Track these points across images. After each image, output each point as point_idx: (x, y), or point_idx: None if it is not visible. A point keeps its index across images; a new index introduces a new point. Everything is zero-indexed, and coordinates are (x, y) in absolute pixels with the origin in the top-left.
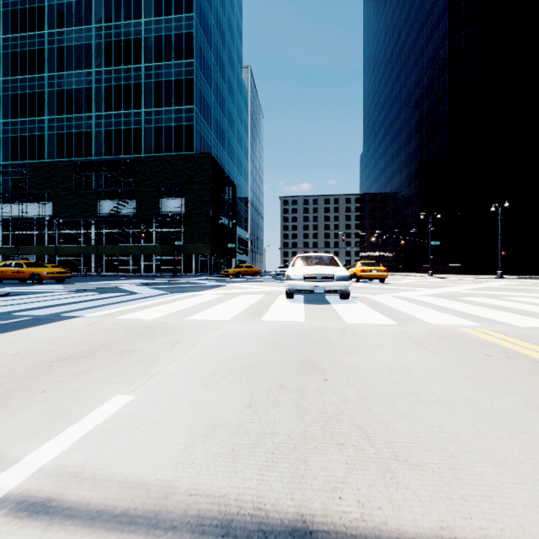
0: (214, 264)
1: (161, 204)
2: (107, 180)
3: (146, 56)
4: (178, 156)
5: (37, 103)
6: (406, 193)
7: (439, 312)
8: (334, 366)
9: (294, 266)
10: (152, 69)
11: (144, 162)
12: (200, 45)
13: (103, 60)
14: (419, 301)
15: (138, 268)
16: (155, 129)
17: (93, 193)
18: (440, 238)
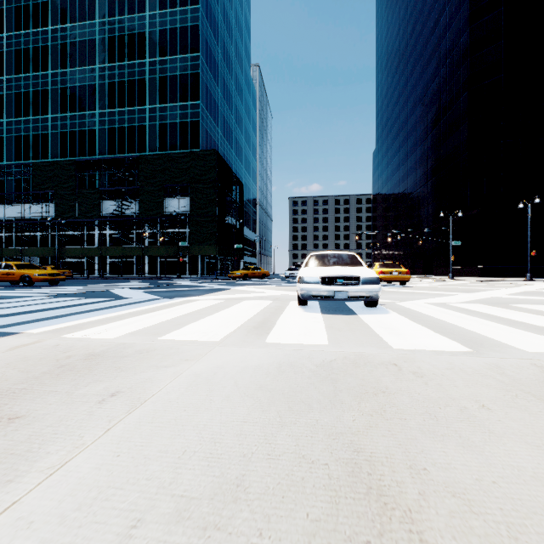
0: (220, 266)
1: (165, 203)
2: (111, 180)
3: (151, 51)
4: (183, 153)
5: (40, 101)
6: (422, 191)
7: (514, 329)
8: (432, 495)
9: (307, 266)
10: (157, 64)
11: (148, 160)
12: (207, 39)
13: (106, 56)
14: (468, 311)
15: (142, 270)
16: (160, 126)
17: (96, 192)
18: (459, 238)
